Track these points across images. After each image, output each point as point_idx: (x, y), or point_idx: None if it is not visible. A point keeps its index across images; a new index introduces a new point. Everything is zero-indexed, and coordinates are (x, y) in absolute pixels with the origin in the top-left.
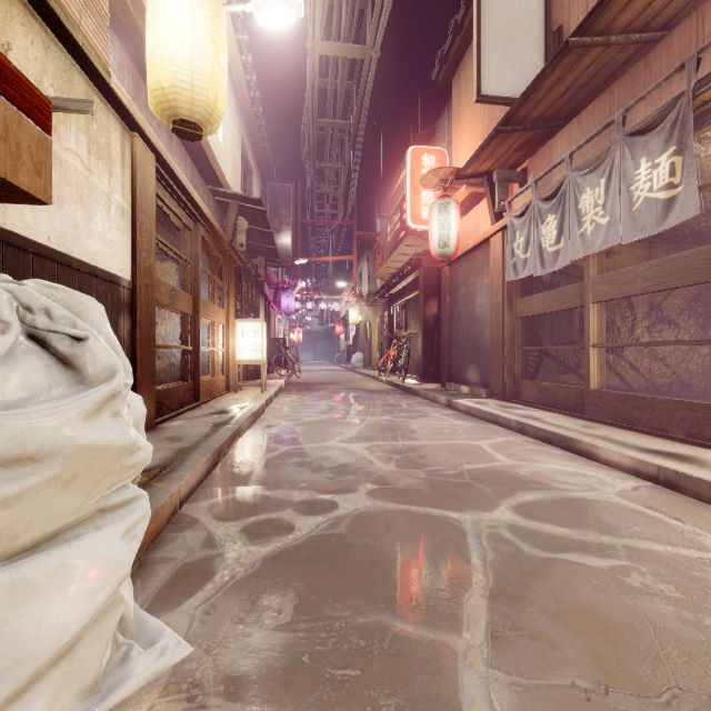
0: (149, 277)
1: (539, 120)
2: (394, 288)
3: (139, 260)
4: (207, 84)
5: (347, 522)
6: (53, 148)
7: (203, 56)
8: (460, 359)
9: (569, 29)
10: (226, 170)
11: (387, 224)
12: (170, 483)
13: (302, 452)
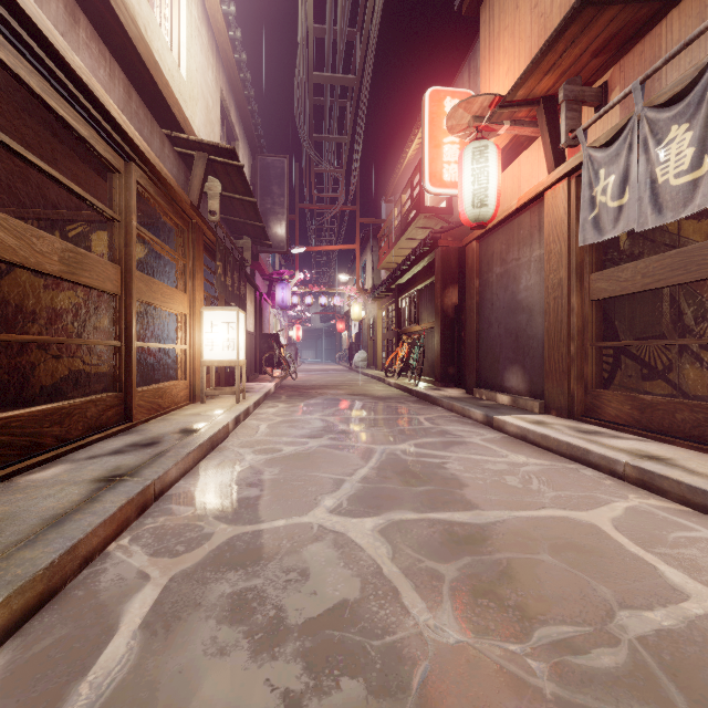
0: None
1: None
2: (403, 276)
3: None
4: None
5: None
6: None
7: None
8: (494, 359)
9: None
10: (192, 116)
11: (394, 207)
12: None
13: (253, 551)
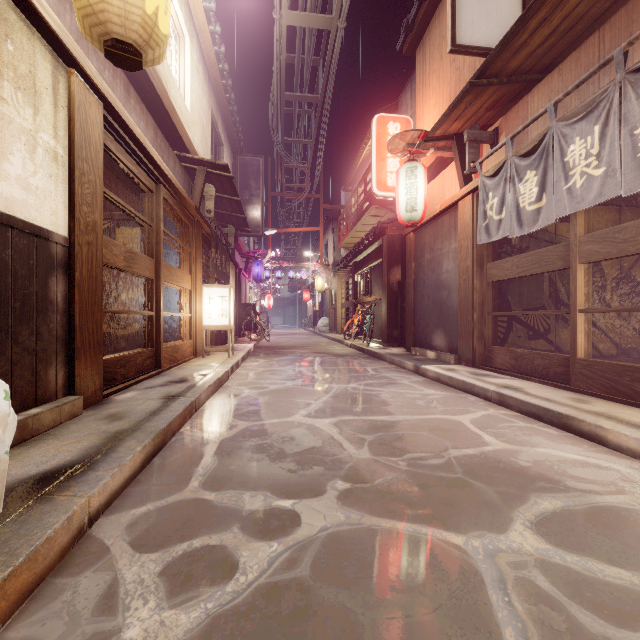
0: (93, 234)
1: (516, 73)
2: (359, 256)
3: (78, 214)
4: None
5: (311, 555)
6: None
7: None
8: (425, 324)
9: None
10: (193, 137)
11: (351, 197)
12: (77, 493)
13: (262, 431)
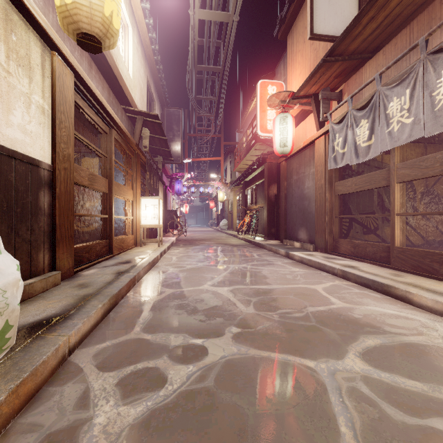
0: (67, 162)
1: (354, 53)
2: (248, 177)
3: (58, 149)
4: (102, 3)
5: (215, 373)
6: None
7: None
8: (293, 224)
9: None
10: (134, 96)
11: (243, 136)
12: (61, 333)
13: (182, 295)
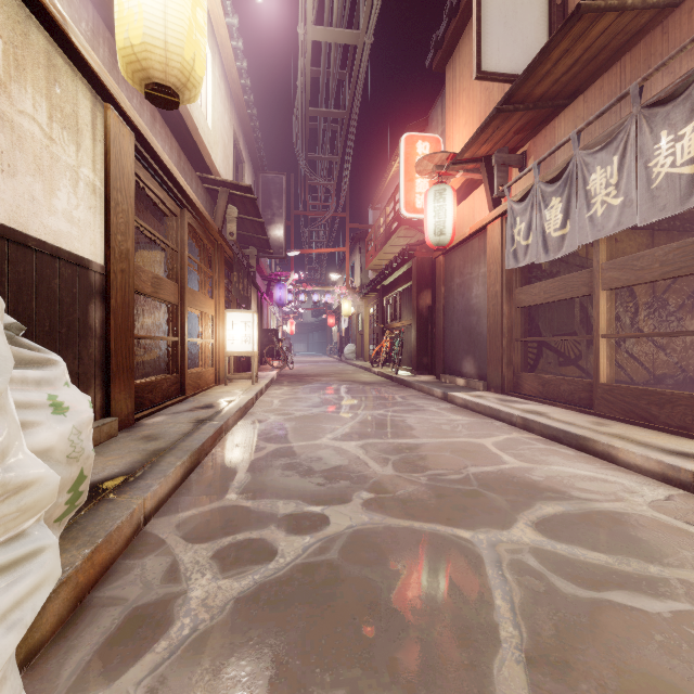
0: (126, 262)
1: (542, 99)
2: (387, 279)
3: (113, 243)
4: (182, 43)
5: (339, 544)
6: (2, 108)
7: (178, 10)
8: (455, 350)
9: (574, 1)
10: (215, 157)
11: (379, 216)
12: (133, 496)
13: (291, 452)
